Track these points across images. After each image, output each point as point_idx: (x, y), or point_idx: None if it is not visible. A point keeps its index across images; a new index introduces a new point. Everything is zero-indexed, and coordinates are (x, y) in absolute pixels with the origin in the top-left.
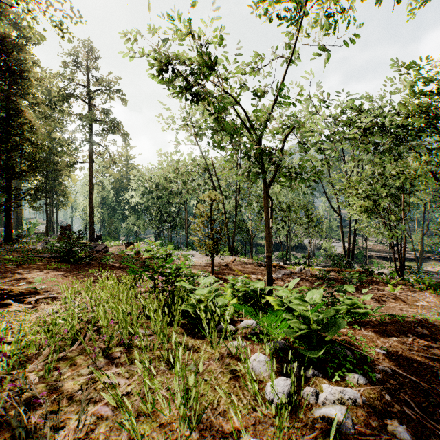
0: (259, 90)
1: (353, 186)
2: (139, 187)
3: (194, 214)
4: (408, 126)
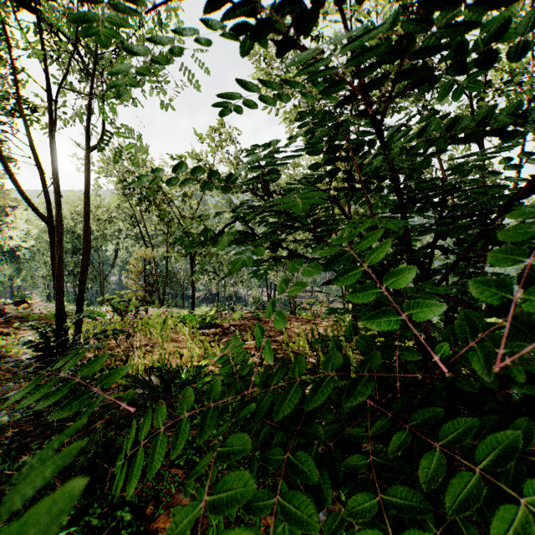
0: (188, 193)
1: None
2: (23, 225)
3: (113, 264)
4: None
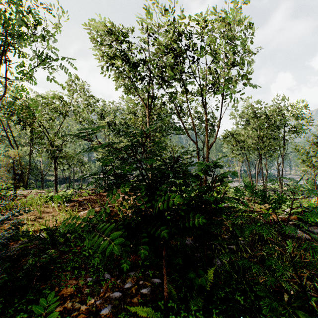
0: (52, 117)
1: (100, 150)
2: None
3: None
4: (127, 122)
